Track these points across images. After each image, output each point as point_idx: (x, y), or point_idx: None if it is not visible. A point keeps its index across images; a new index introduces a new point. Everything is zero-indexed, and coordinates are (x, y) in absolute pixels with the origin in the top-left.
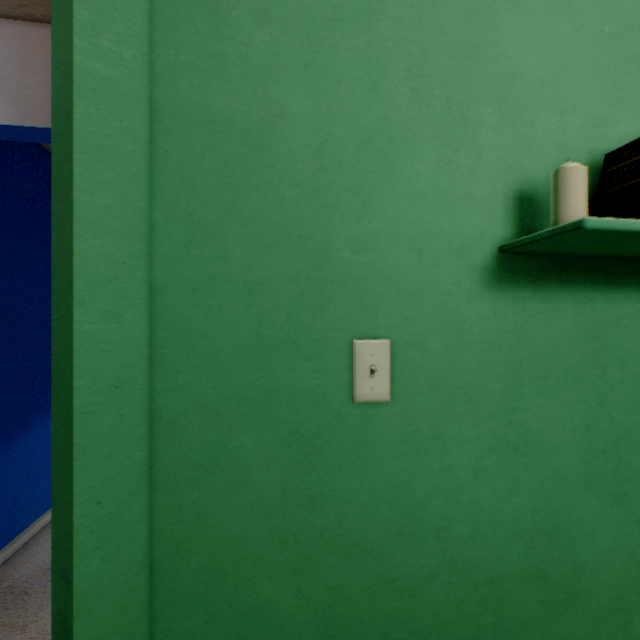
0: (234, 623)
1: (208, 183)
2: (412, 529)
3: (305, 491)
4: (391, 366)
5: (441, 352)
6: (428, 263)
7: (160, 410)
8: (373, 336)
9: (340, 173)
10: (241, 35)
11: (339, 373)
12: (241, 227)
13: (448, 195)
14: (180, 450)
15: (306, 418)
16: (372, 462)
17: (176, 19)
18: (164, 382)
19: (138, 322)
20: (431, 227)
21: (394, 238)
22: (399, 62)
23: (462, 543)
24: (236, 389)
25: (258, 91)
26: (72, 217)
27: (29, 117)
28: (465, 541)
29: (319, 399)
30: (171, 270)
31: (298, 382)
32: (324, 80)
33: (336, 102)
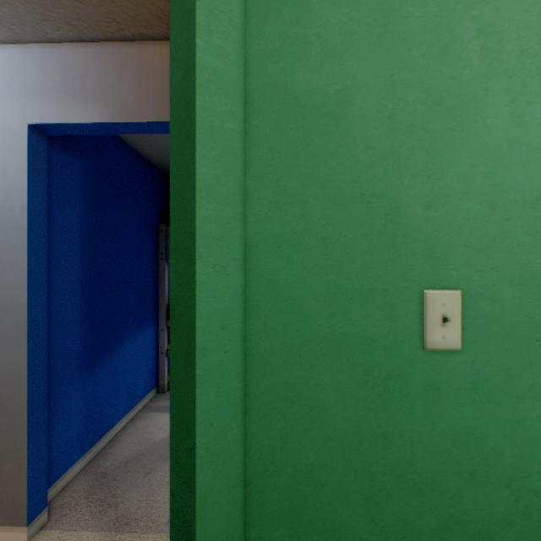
0: (314, 539)
1: (291, 152)
2: (483, 475)
3: (377, 428)
4: (461, 316)
5: (514, 303)
6: (500, 216)
7: (252, 348)
8: (443, 287)
9: (410, 134)
10: (320, 19)
11: (409, 321)
12: (320, 189)
13: (521, 147)
14: (268, 383)
15: (378, 362)
16: (442, 407)
17: (265, 13)
18: (255, 324)
19: (236, 273)
20: (503, 180)
21: (464, 193)
22: (469, 22)
23: (537, 495)
24: (315, 333)
25: (335, 67)
26: (193, 187)
27: (123, 115)
28: (540, 493)
29: (390, 345)
30: (261, 229)
31: (371, 328)
32: (395, 49)
33: (407, 68)
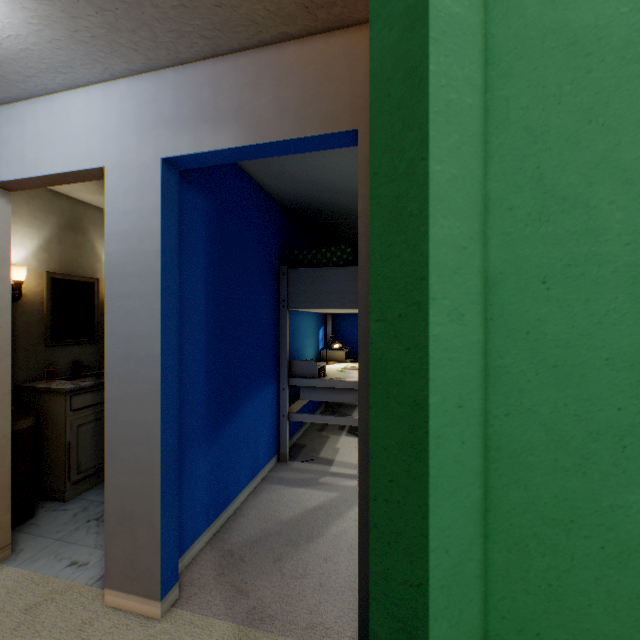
0: None
1: (566, 130)
2: None
3: None
4: None
5: None
6: None
7: (496, 438)
8: None
9: None
10: None
11: None
12: (620, 185)
13: None
14: (524, 495)
15: None
16: None
17: None
18: (502, 402)
19: (474, 324)
20: None
21: None
22: None
23: None
24: (611, 421)
25: None
26: (423, 194)
27: (259, 135)
28: None
29: None
30: (511, 255)
31: None
32: None
33: None
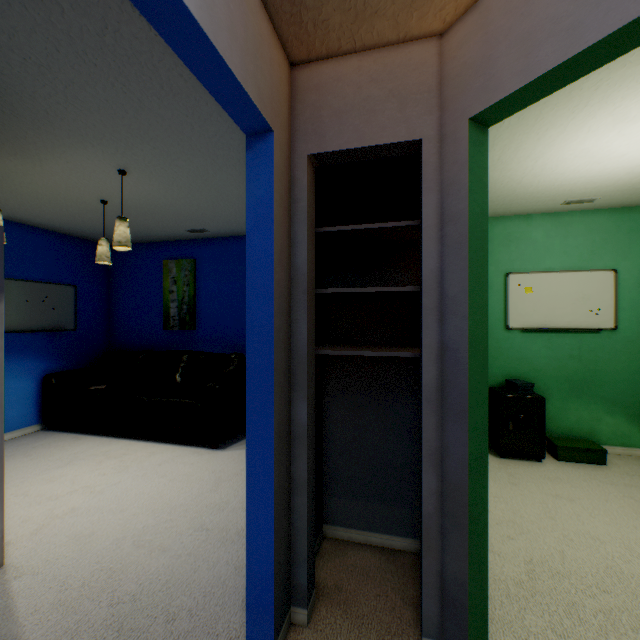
0: None
1: None
2: None
3: None
4: None
5: None
6: None
7: None
8: None
9: None
10: None
11: None
12: None
13: None
14: None
15: None
16: None
17: None
18: None
19: None
20: None
21: None
22: None
23: None
24: None
25: None
26: (486, 277)
27: (212, 29)
28: None
29: None
30: None
31: None
32: None
33: None
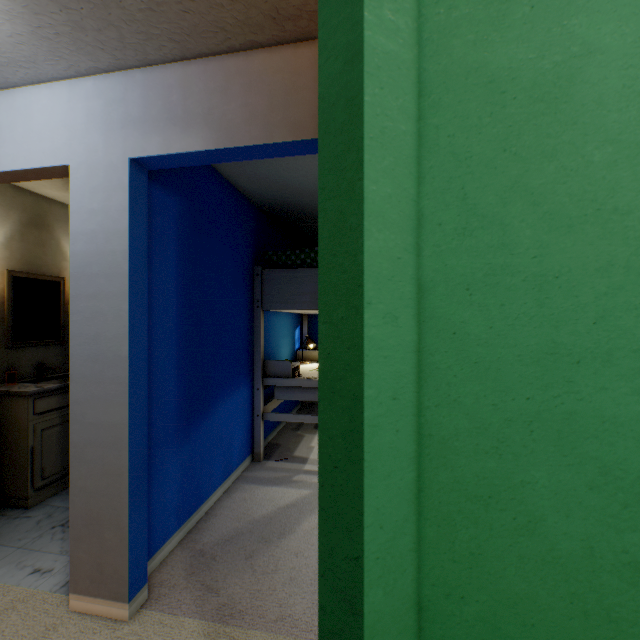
0: None
1: (485, 157)
2: None
3: (621, 555)
4: None
5: None
6: None
7: (428, 427)
8: None
9: None
10: None
11: None
12: (528, 206)
13: None
14: (451, 476)
15: (623, 456)
16: None
17: None
18: (433, 395)
19: (408, 325)
20: None
21: None
22: None
23: None
24: (522, 409)
25: (552, 29)
26: (360, 210)
27: (228, 139)
28: None
29: None
30: (441, 265)
31: (611, 406)
32: None
33: None
